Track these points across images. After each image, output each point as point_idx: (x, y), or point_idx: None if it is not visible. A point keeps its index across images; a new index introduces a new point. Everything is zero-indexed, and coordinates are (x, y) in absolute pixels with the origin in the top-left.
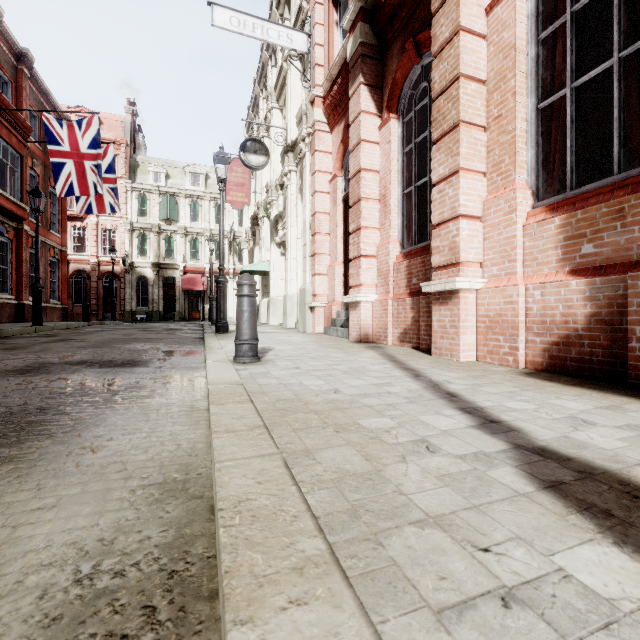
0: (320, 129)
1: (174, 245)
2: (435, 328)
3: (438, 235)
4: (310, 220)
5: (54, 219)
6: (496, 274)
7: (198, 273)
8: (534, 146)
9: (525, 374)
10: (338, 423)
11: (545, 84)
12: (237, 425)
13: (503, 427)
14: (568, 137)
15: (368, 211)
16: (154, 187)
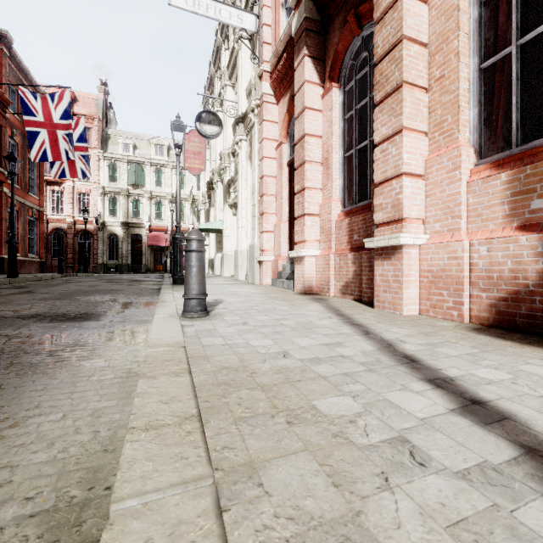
0: (267, 101)
1: (141, 207)
2: (378, 282)
3: (381, 193)
4: (258, 183)
5: (32, 183)
6: (439, 230)
7: (162, 231)
8: (477, 105)
9: (474, 330)
10: (290, 407)
11: (487, 44)
12: (163, 415)
13: (491, 412)
14: (513, 94)
15: (312, 173)
16: (123, 156)
